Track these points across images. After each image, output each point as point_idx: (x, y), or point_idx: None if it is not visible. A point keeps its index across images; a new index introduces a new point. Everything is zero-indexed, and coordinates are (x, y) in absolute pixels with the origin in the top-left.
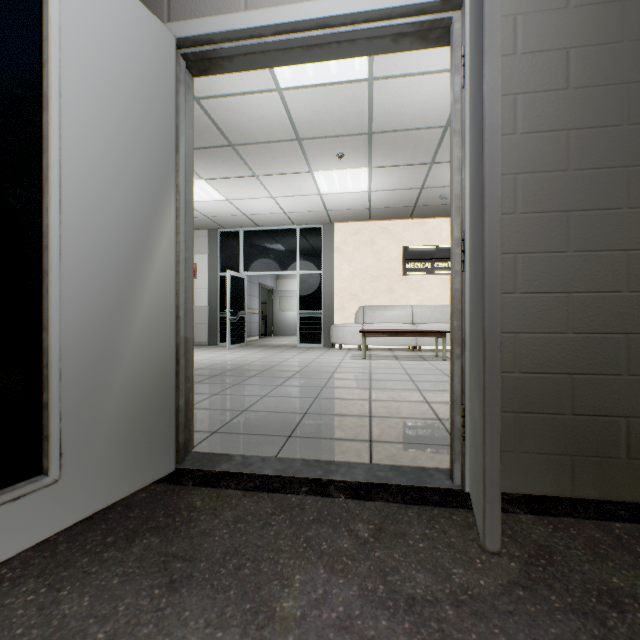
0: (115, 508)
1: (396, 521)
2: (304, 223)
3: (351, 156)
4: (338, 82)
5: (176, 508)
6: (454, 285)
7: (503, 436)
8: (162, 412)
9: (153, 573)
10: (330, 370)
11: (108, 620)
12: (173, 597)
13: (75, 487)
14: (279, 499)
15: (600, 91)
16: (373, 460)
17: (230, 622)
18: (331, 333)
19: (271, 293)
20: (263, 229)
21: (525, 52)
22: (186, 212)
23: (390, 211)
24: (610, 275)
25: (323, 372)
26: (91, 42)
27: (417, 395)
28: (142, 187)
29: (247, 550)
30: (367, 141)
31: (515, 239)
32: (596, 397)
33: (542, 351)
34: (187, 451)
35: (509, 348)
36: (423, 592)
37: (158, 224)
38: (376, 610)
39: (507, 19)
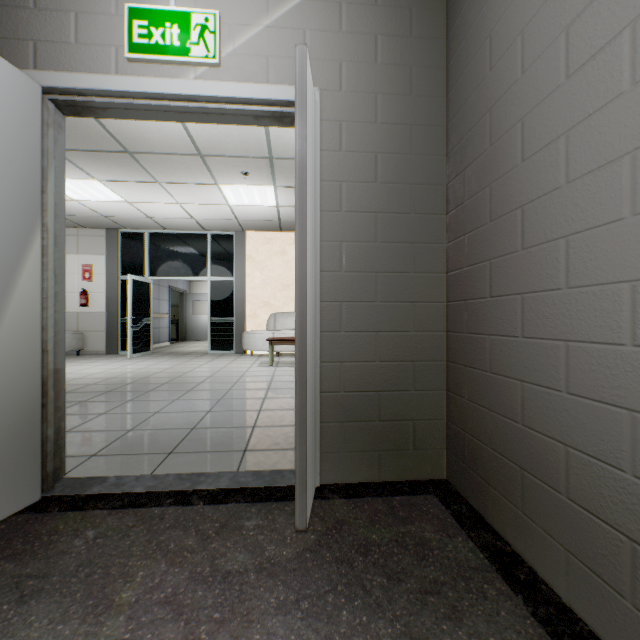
0: None
1: (239, 517)
2: (215, 229)
3: (255, 175)
4: None
5: (37, 534)
6: None
7: (333, 441)
8: (26, 445)
9: (4, 593)
10: (233, 380)
11: None
12: (22, 608)
13: None
14: (143, 513)
15: (397, 187)
16: (241, 468)
17: (72, 616)
18: (243, 340)
19: (184, 296)
20: (171, 232)
21: (348, 151)
22: (57, 247)
23: None
24: (403, 319)
25: (226, 383)
26: None
27: None
28: (2, 233)
29: (101, 560)
30: (269, 164)
31: (341, 291)
32: (395, 407)
33: (359, 375)
34: (58, 478)
35: (337, 373)
36: (239, 567)
37: (21, 266)
38: (198, 585)
39: (335, 123)
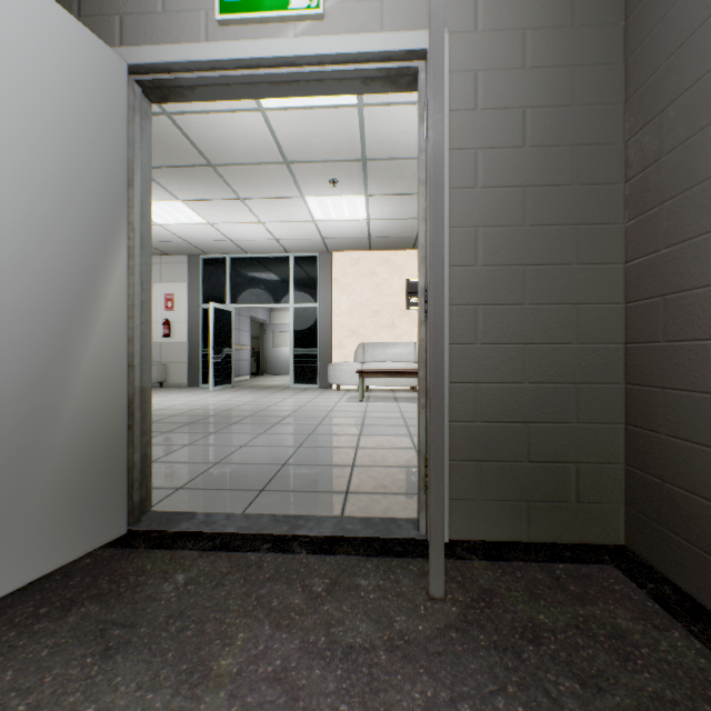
0: (53, 577)
1: (353, 574)
2: (298, 251)
3: (345, 182)
4: (326, 106)
5: (123, 573)
6: (420, 335)
7: (465, 484)
8: (112, 470)
9: (88, 642)
10: (321, 415)
11: (32, 692)
12: (106, 664)
13: (4, 556)
14: (237, 558)
15: (553, 151)
16: (345, 513)
17: (163, 683)
18: (328, 373)
19: (264, 327)
20: (252, 256)
21: (485, 108)
22: (143, 251)
23: (391, 241)
24: (562, 327)
25: (313, 417)
26: (24, 72)
27: (407, 441)
28: (87, 227)
29: (193, 612)
30: (361, 168)
31: (476, 291)
32: (549, 444)
33: (501, 400)
34: (144, 511)
35: (471, 398)
36: (362, 640)
37: (107, 267)
38: (313, 661)
39: (469, 74)
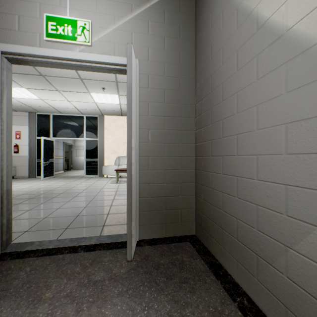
0: None
1: (101, 257)
2: (88, 114)
3: (109, 89)
4: None
5: (0, 271)
6: None
7: (145, 219)
8: None
9: None
10: (98, 190)
11: None
12: None
13: None
14: (54, 257)
15: (174, 105)
16: (101, 234)
17: (22, 306)
18: (102, 170)
19: (71, 147)
20: (65, 115)
21: (152, 88)
22: (8, 129)
23: None
24: (176, 164)
25: (94, 192)
26: None
27: None
28: None
29: (34, 280)
30: (116, 84)
31: (148, 151)
32: (172, 203)
33: (157, 189)
34: (8, 243)
35: (146, 189)
36: (101, 278)
37: None
38: (82, 288)
39: (146, 75)
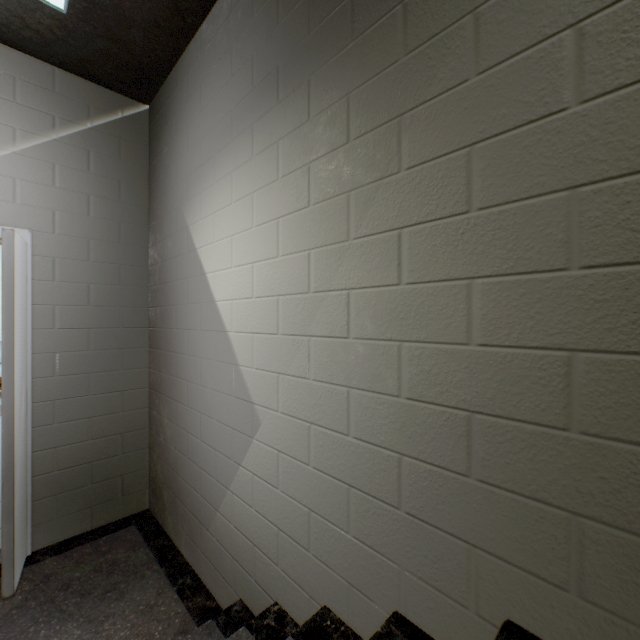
0: None
1: None
2: None
3: None
4: None
5: None
6: None
7: (46, 512)
8: None
9: None
10: None
11: None
12: None
13: None
14: None
15: (109, 309)
16: None
17: None
18: None
19: None
20: None
21: (62, 281)
22: None
23: None
24: (114, 405)
25: None
26: None
27: None
28: None
29: None
30: None
31: (55, 391)
32: (106, 470)
33: (74, 454)
34: None
35: (51, 458)
36: None
37: None
38: None
39: (49, 258)
